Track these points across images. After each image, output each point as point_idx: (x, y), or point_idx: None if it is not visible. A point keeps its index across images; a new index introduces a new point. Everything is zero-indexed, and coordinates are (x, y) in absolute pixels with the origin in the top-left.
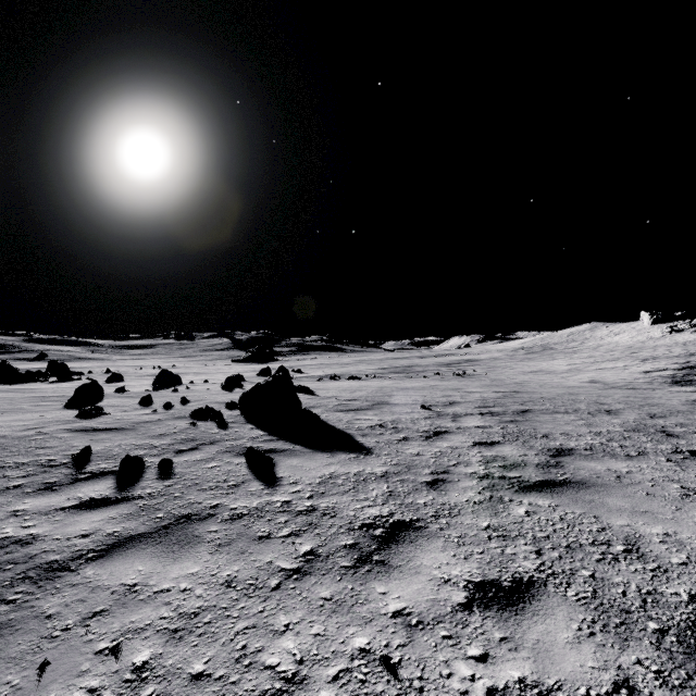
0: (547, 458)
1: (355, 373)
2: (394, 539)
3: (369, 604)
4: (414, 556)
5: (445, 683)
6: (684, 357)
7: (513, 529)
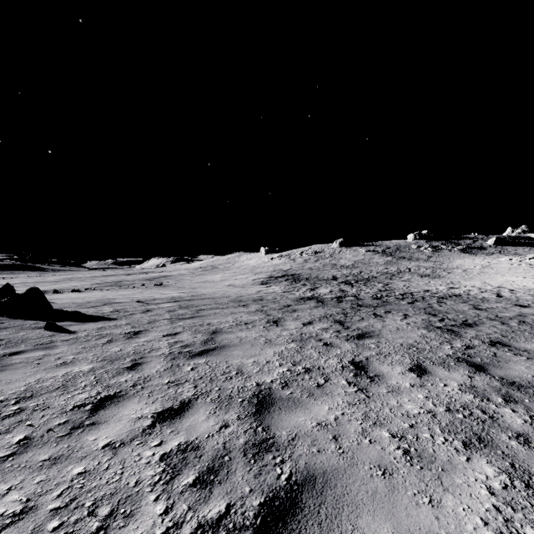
0: (195, 312)
1: (73, 288)
2: (138, 333)
3: (135, 341)
4: (147, 334)
5: (158, 344)
6: (272, 272)
7: (178, 326)
